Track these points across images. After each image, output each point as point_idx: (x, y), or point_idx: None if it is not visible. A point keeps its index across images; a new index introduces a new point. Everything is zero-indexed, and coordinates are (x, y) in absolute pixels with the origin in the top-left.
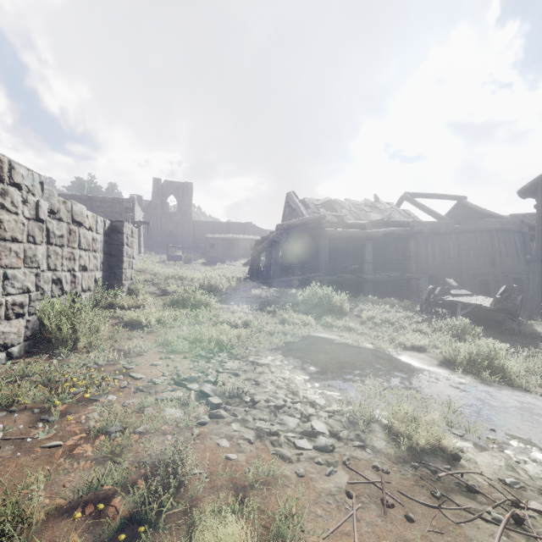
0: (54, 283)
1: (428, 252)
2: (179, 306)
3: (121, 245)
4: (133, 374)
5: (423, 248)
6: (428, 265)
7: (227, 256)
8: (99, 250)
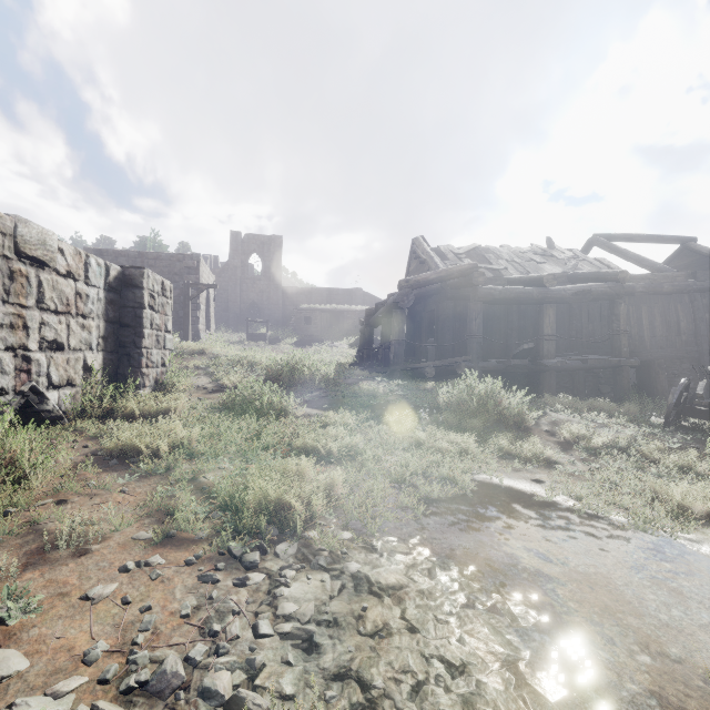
0: None
1: (642, 324)
2: (235, 413)
3: (139, 307)
4: None
5: (634, 317)
6: (643, 344)
7: (327, 334)
8: (95, 314)
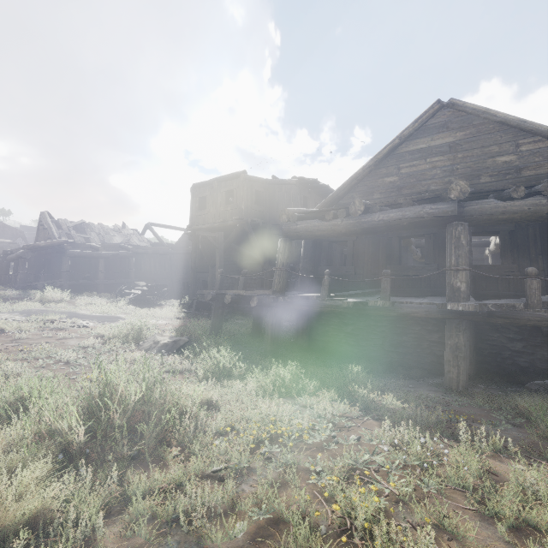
0: None
1: (151, 265)
2: None
3: None
4: None
5: (148, 263)
6: (152, 273)
7: None
8: None
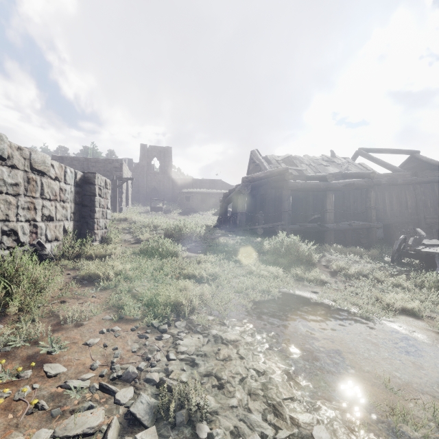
0: (5, 234)
1: (385, 202)
2: (148, 255)
3: (93, 195)
4: (47, 367)
5: (381, 198)
6: (386, 214)
7: (200, 207)
8: (69, 200)
